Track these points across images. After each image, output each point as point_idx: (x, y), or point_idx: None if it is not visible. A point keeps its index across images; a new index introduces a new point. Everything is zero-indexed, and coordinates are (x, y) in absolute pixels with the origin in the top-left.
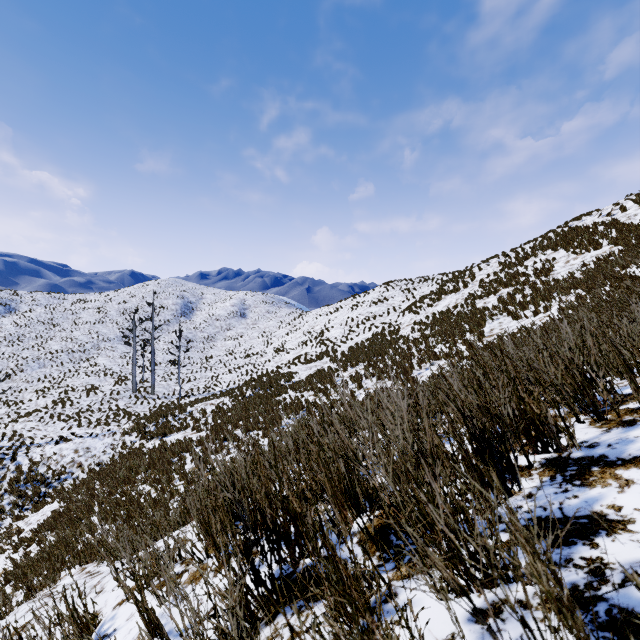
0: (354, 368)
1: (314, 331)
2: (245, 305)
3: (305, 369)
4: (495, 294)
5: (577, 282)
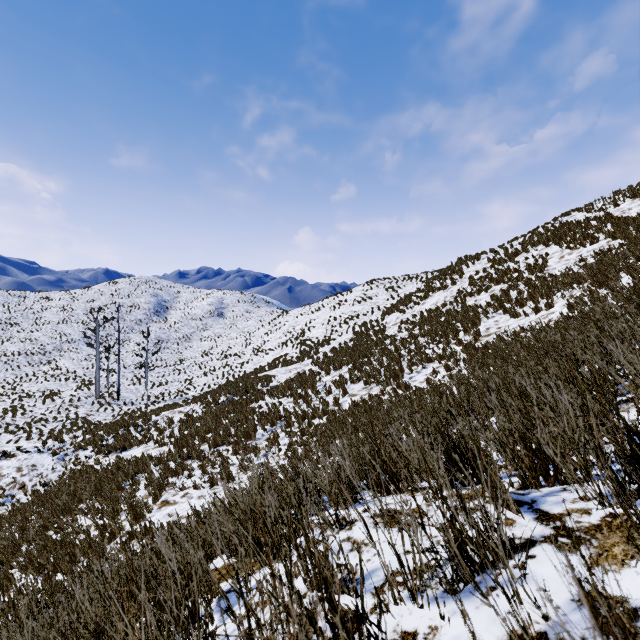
0: (338, 371)
1: (295, 331)
2: (223, 304)
3: (284, 372)
4: (487, 291)
5: (581, 276)
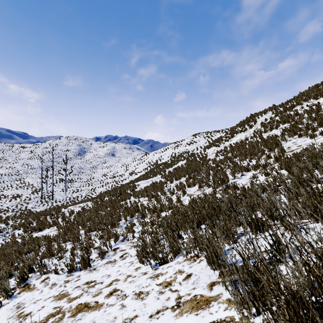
0: (178, 180)
1: (152, 162)
2: (114, 149)
3: (144, 182)
4: (277, 128)
5: None
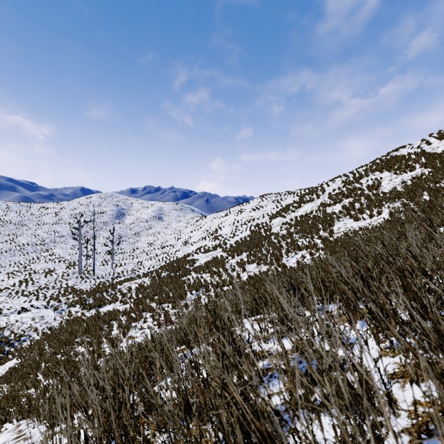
0: (239, 256)
1: (211, 229)
2: (162, 211)
3: (204, 257)
4: (340, 203)
5: (400, 194)
